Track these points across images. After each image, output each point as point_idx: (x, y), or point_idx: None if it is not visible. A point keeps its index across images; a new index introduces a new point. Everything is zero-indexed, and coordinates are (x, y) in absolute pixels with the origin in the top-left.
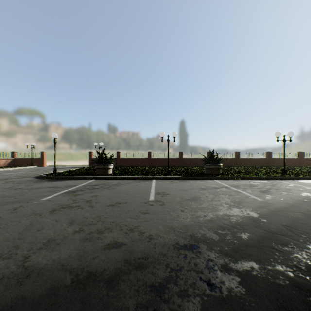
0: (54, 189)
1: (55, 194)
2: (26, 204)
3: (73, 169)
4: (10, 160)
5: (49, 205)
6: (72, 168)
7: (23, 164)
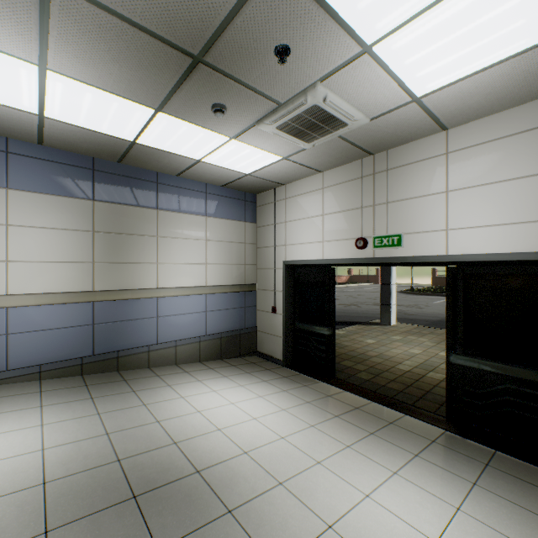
0: (431, 299)
1: (437, 301)
2: (428, 303)
3: (420, 288)
4: (348, 276)
5: (444, 304)
6: (414, 287)
7: (358, 281)
